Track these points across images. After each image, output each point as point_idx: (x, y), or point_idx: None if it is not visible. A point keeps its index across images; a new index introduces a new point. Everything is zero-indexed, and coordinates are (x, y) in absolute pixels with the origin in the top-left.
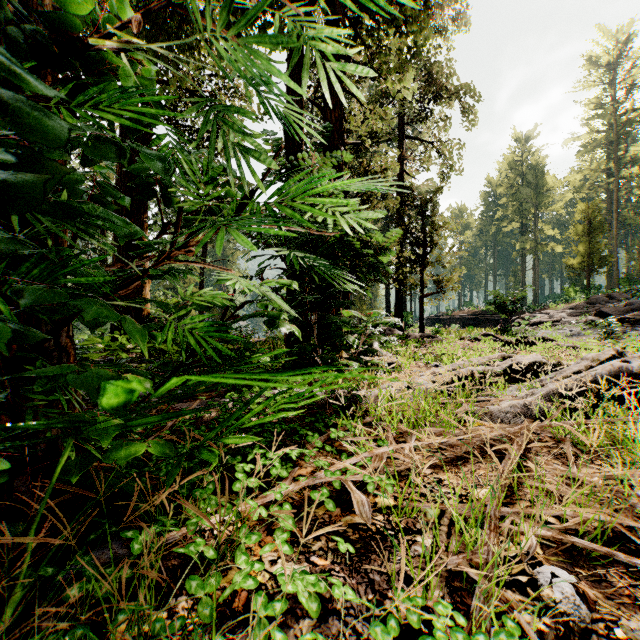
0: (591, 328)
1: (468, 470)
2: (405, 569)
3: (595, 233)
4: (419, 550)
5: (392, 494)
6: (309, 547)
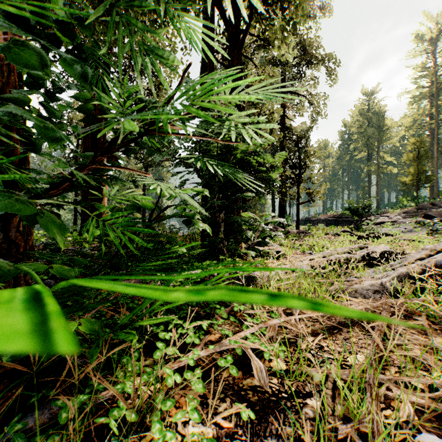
0: (420, 226)
1: (343, 338)
2: (298, 432)
3: (422, 159)
4: (309, 413)
5: (283, 359)
6: (216, 408)
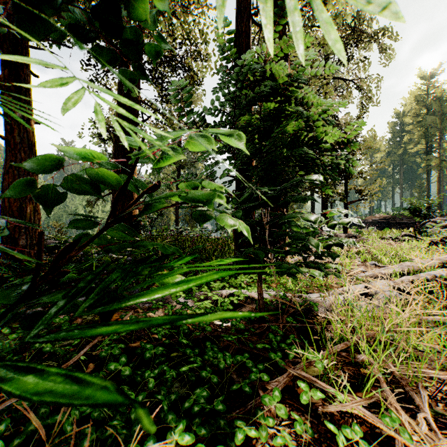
0: None
1: None
2: None
3: None
4: None
5: None
6: None
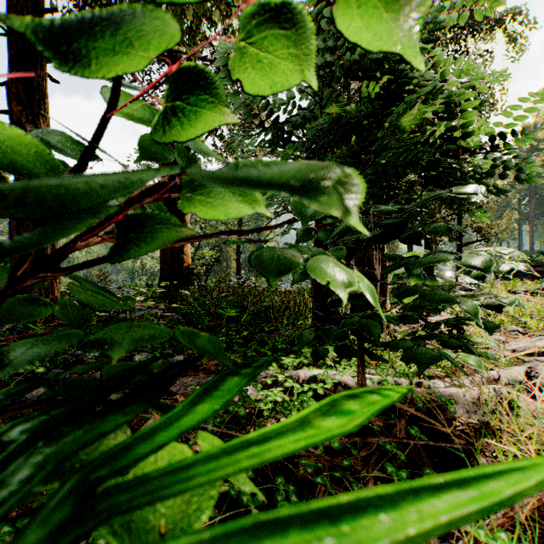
0: None
1: None
2: None
3: None
4: None
5: None
6: None
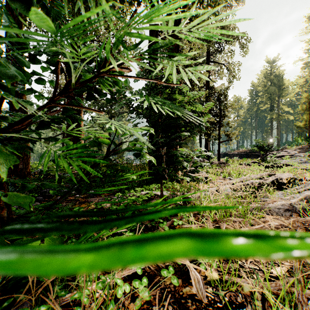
0: None
1: None
2: None
3: None
4: None
5: (216, 268)
6: None
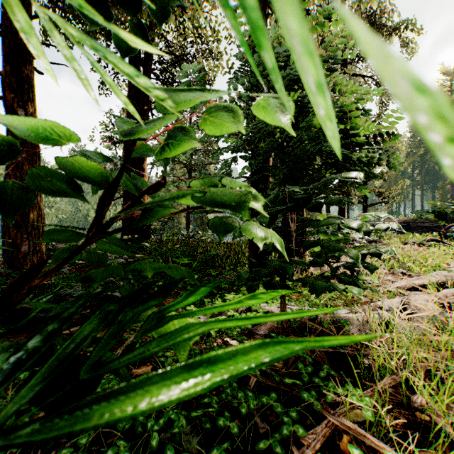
0: None
1: None
2: None
3: None
4: None
5: None
6: None
